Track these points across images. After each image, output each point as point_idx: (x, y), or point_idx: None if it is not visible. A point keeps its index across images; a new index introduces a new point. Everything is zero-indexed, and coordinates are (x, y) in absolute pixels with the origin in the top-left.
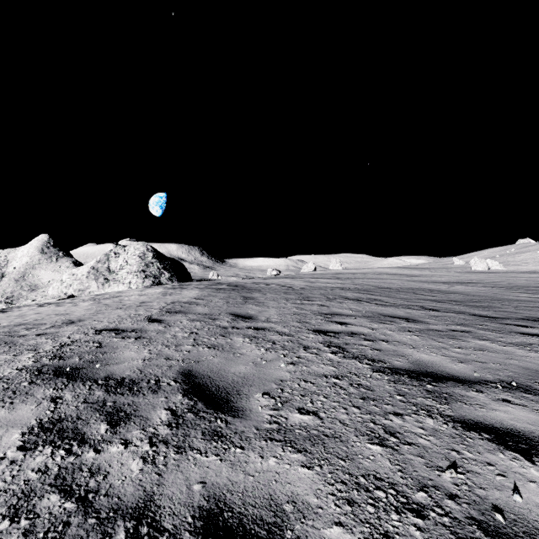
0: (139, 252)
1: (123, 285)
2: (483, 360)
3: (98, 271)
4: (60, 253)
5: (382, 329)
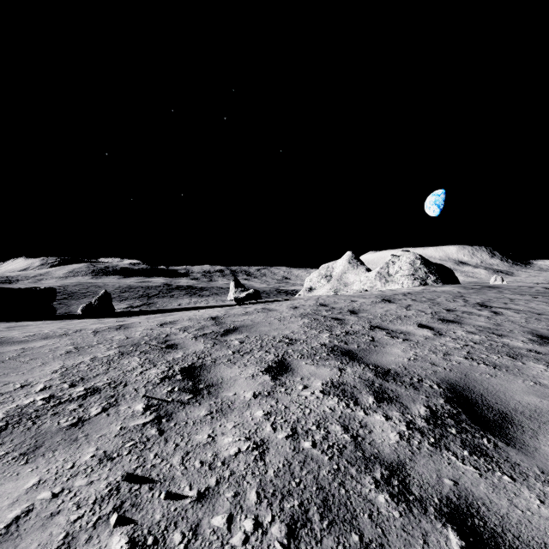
0: (409, 260)
1: (397, 285)
2: (548, 310)
3: (381, 275)
4: (358, 263)
5: (533, 304)
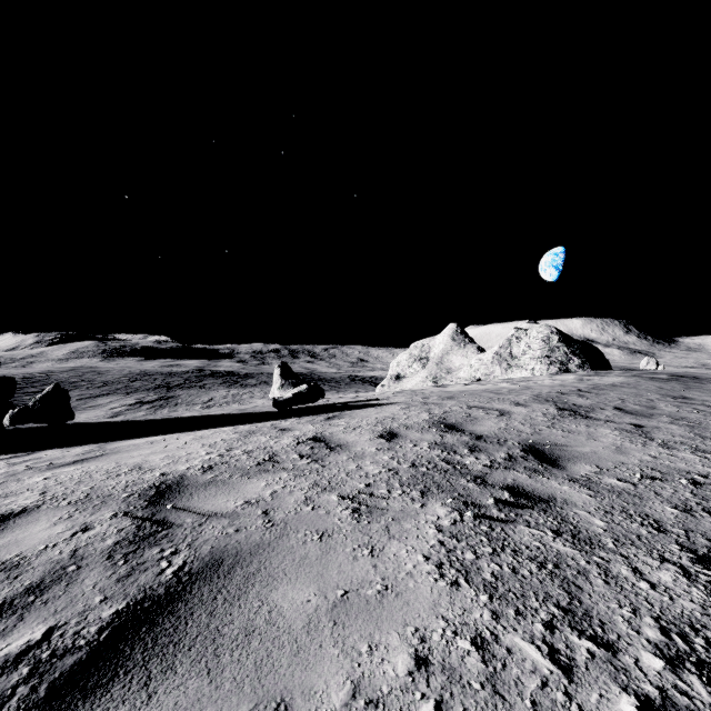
0: (542, 335)
1: (525, 372)
2: None
3: (500, 357)
4: (466, 340)
5: None
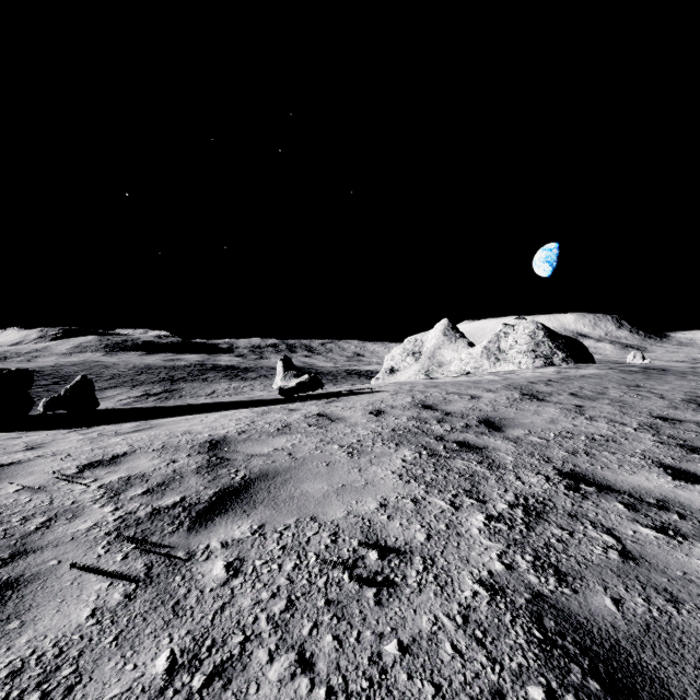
0: (528, 331)
1: (512, 365)
2: None
3: (489, 351)
4: (457, 335)
5: None
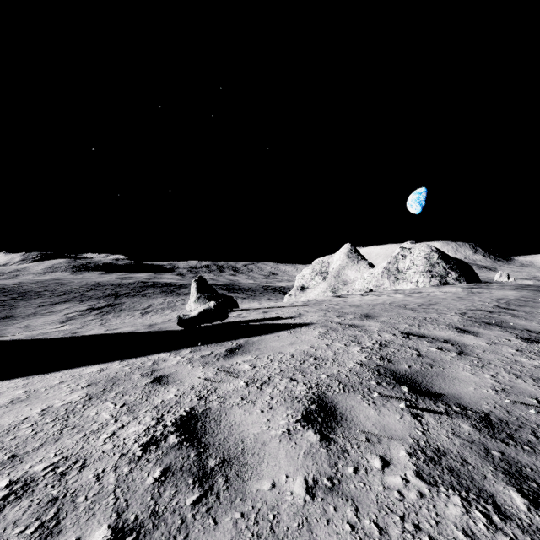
0: (424, 253)
1: (410, 284)
2: None
3: (389, 271)
4: (358, 257)
5: None
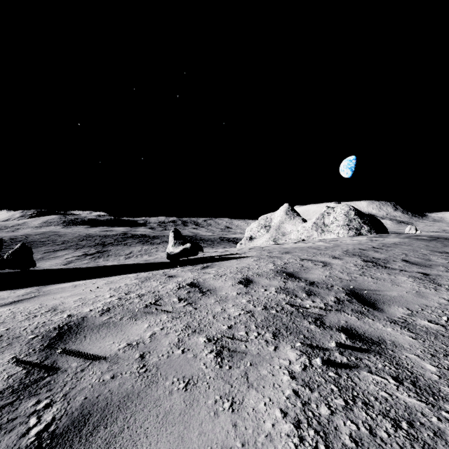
0: (344, 211)
1: (333, 235)
2: None
3: (317, 225)
4: (294, 214)
5: None
